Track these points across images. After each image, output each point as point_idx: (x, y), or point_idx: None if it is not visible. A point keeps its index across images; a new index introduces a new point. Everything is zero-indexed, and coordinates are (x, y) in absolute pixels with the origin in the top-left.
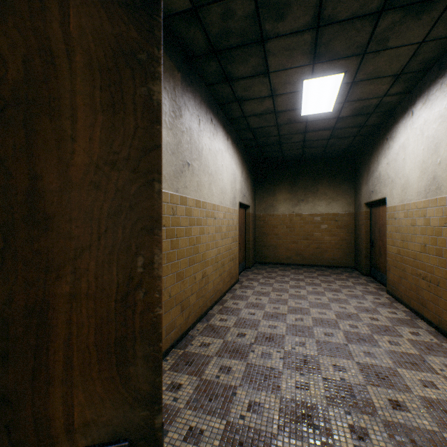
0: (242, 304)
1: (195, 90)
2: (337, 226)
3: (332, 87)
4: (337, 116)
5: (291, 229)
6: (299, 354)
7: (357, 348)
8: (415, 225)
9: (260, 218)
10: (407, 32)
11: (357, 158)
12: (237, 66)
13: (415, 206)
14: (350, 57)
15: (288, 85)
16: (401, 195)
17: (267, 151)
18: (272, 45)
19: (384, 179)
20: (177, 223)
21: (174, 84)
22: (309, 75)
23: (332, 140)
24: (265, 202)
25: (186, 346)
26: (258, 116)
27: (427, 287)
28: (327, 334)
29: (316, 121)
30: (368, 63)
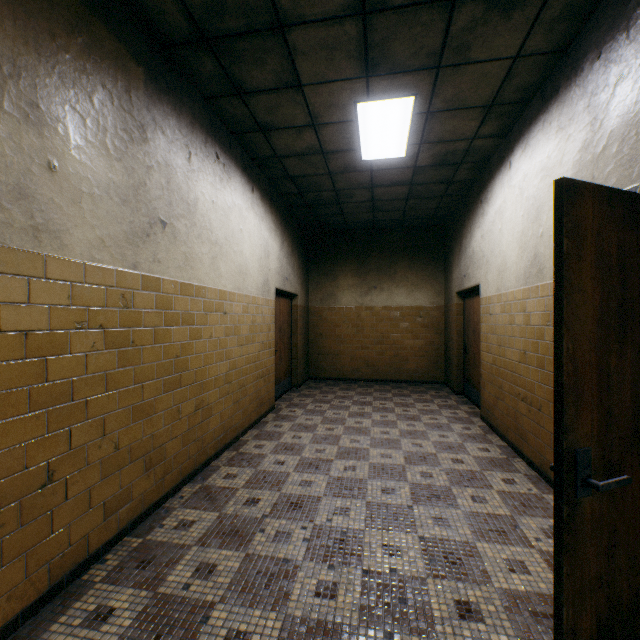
0: (269, 447)
1: (179, 102)
2: (422, 325)
3: (401, 118)
4: (414, 164)
5: (359, 329)
6: (335, 530)
7: (425, 511)
8: (513, 324)
9: (316, 313)
10: (495, 38)
11: (447, 228)
12: (248, 68)
13: (513, 296)
14: (419, 71)
15: (335, 109)
16: (498, 281)
17: (322, 213)
18: (298, 38)
19: (478, 258)
20: (136, 322)
21: (127, 84)
22: (363, 94)
23: (412, 201)
24: (322, 289)
25: (151, 529)
26: (299, 157)
27: (528, 412)
28: (386, 490)
29: (386, 171)
30: (446, 84)
